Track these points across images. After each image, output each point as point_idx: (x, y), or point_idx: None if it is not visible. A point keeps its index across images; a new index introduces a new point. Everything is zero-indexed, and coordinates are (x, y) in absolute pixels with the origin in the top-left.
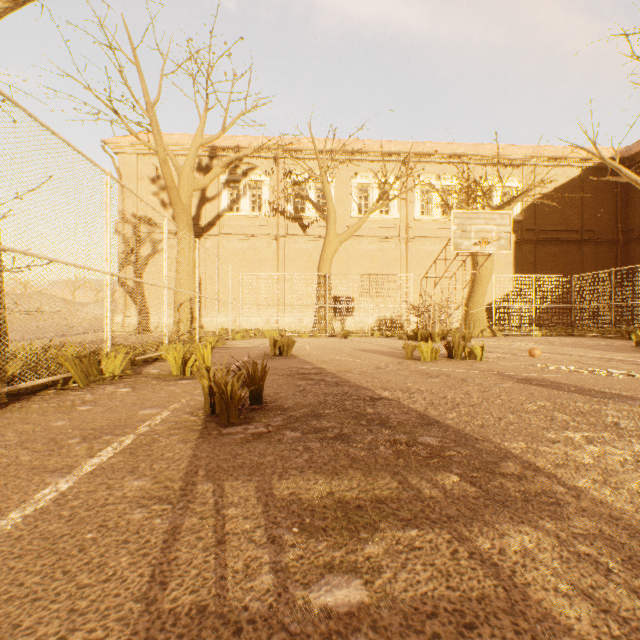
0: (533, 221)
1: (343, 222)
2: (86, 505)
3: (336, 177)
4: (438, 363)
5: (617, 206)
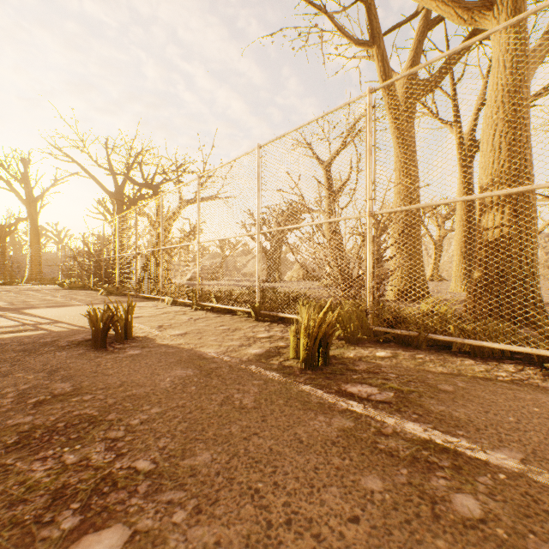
0: None
1: None
2: None
3: None
4: None
5: None
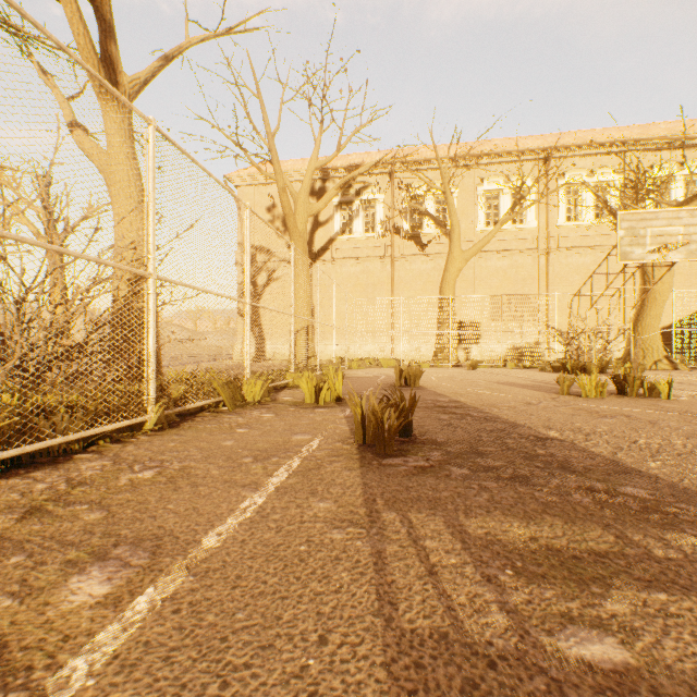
0: None
1: (467, 237)
2: (286, 520)
3: (459, 186)
4: (606, 400)
5: None
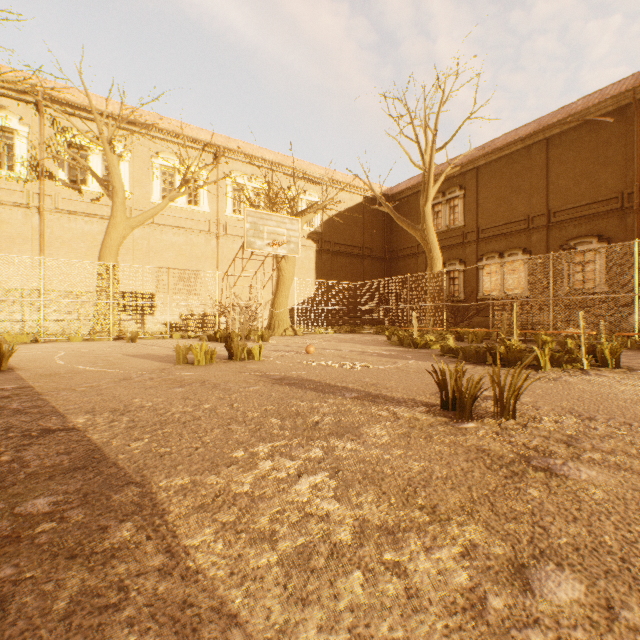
0: (330, 234)
1: (142, 206)
2: None
3: (132, 151)
4: (211, 367)
5: (386, 231)
